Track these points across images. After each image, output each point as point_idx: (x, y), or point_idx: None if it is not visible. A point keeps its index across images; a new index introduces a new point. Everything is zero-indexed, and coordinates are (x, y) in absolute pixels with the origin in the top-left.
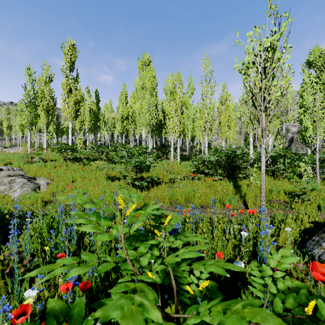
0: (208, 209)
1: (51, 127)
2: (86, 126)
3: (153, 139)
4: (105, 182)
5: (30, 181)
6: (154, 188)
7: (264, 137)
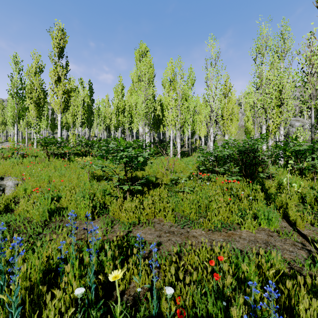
0: (253, 248)
1: (44, 121)
2: (79, 120)
3: (150, 135)
4: (87, 184)
5: None
6: (150, 192)
7: None
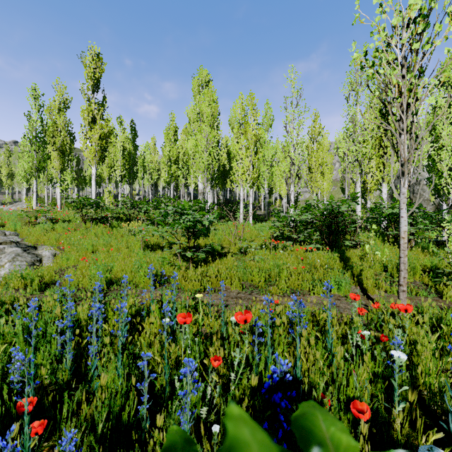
0: (308, 298)
1: (68, 174)
2: (117, 172)
3: (213, 193)
4: (141, 253)
5: (27, 251)
6: (215, 262)
7: (406, 176)
